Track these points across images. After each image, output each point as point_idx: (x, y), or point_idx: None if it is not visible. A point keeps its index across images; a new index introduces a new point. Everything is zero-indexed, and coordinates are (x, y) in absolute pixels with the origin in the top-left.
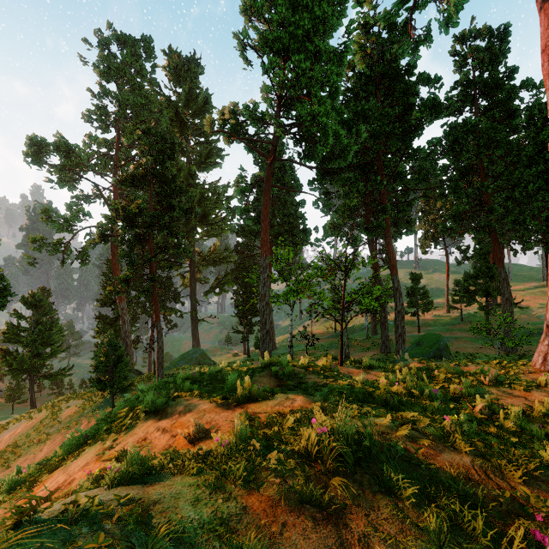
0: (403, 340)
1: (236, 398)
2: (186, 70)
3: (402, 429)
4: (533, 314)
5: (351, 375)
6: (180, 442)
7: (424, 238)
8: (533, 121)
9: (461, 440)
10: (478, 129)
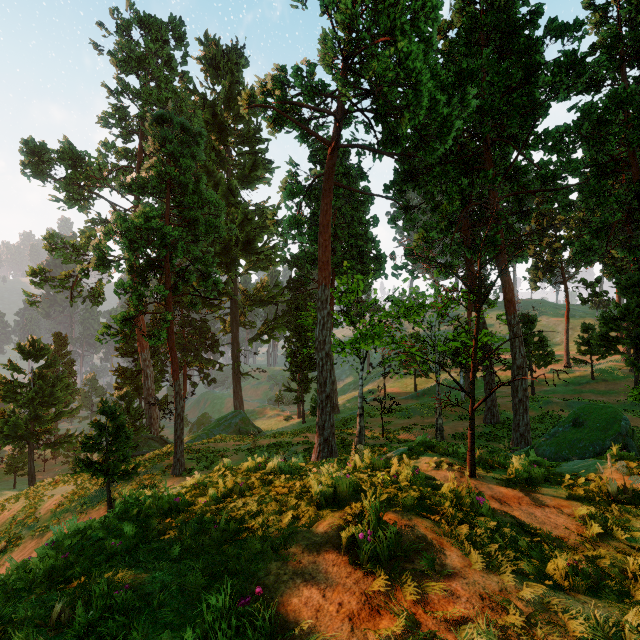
0: (525, 408)
1: None
2: (226, 62)
3: None
4: None
5: (509, 511)
6: None
7: (535, 269)
8: None
9: None
10: (635, 100)
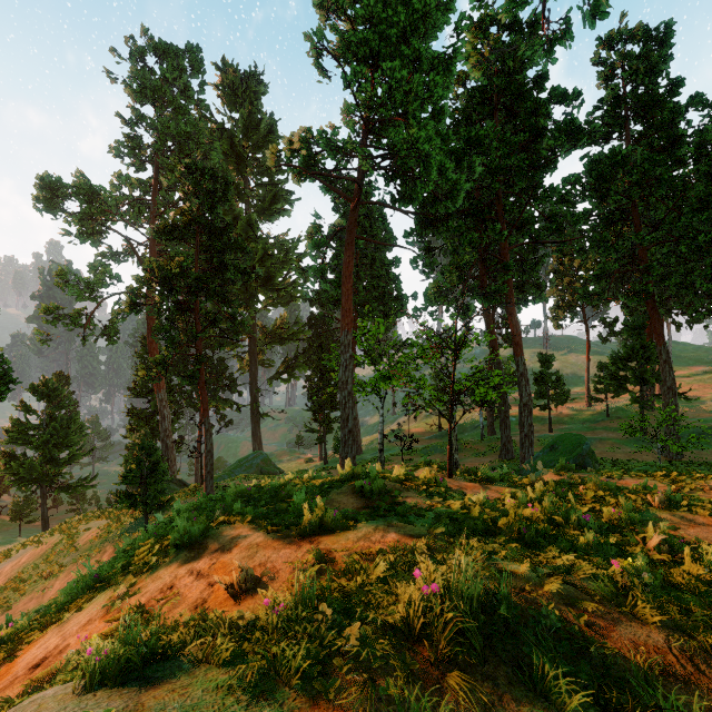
0: (531, 442)
1: (303, 527)
2: (245, 89)
3: (552, 583)
4: (703, 408)
5: (463, 491)
6: (219, 594)
7: (557, 308)
8: (705, 150)
9: (644, 602)
10: (630, 161)
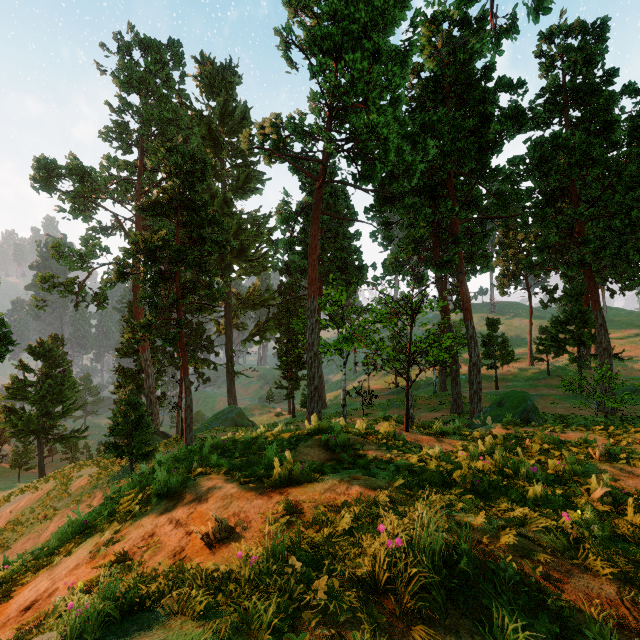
0: (479, 398)
1: (273, 479)
2: (221, 80)
3: (507, 536)
4: (635, 367)
5: (420, 444)
6: (196, 543)
7: (502, 277)
8: (637, 133)
9: (594, 553)
10: (570, 144)
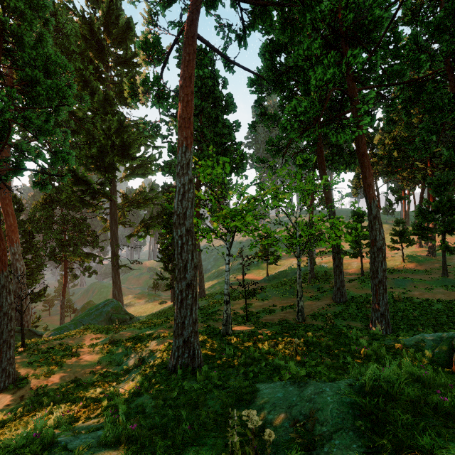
0: (385, 288)
1: None
2: None
3: None
4: None
5: None
6: None
7: (357, 178)
8: None
9: None
10: None
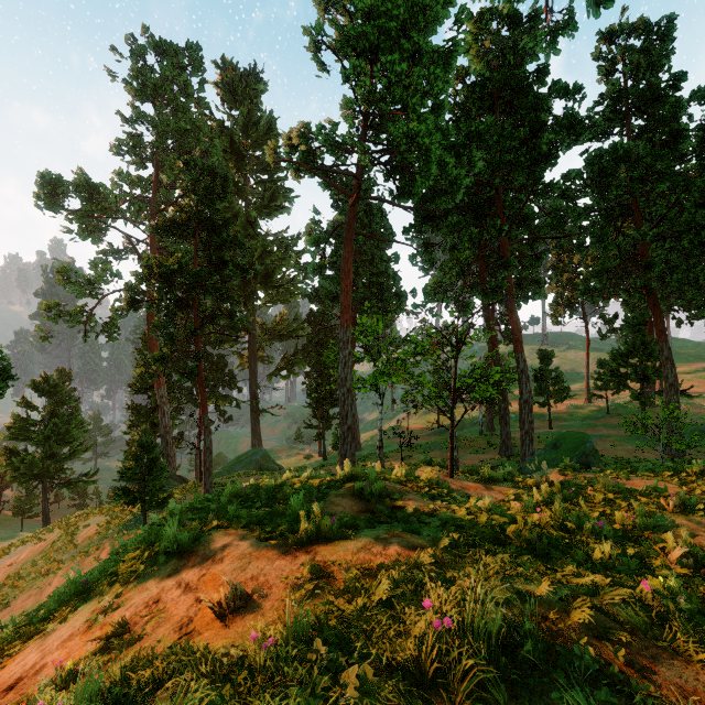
0: (531, 439)
1: (299, 536)
2: (244, 87)
3: (578, 610)
4: (704, 405)
5: (466, 492)
6: (206, 613)
7: (556, 304)
8: None
9: (684, 633)
10: (632, 156)
